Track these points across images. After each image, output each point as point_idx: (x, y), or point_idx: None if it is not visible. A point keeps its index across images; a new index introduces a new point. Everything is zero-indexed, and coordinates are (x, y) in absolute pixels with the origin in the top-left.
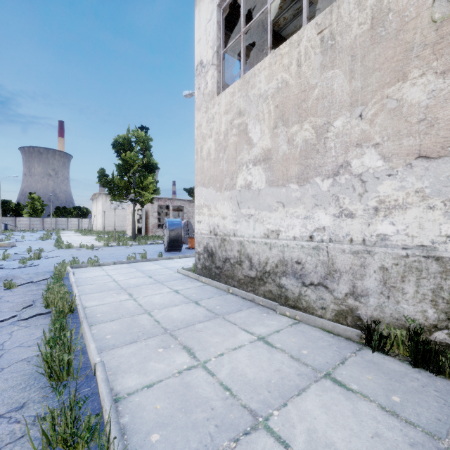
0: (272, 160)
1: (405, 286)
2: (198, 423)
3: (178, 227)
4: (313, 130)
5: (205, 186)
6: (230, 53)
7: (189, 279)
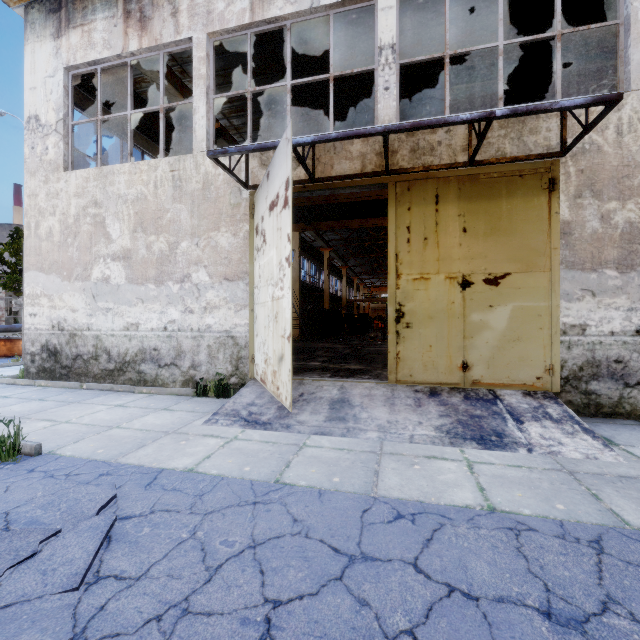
0: (132, 260)
1: (219, 355)
2: (70, 435)
3: None
4: (167, 244)
5: (44, 272)
6: (80, 111)
7: (18, 386)
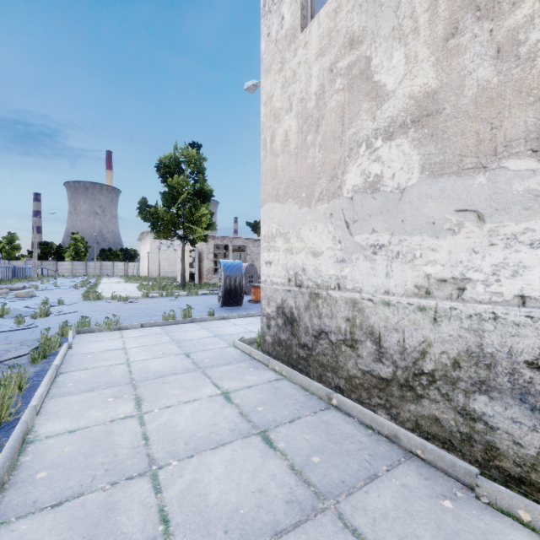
0: (441, 115)
1: None
2: None
3: (238, 272)
4: None
5: (279, 200)
6: None
7: (251, 362)
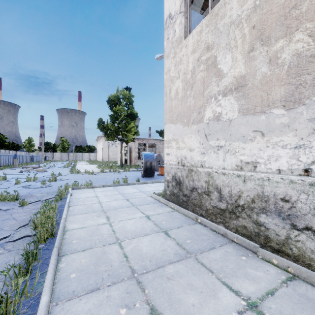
0: (247, 87)
1: None
2: None
3: (152, 159)
4: (310, 38)
5: (173, 123)
6: (194, 8)
7: (159, 204)
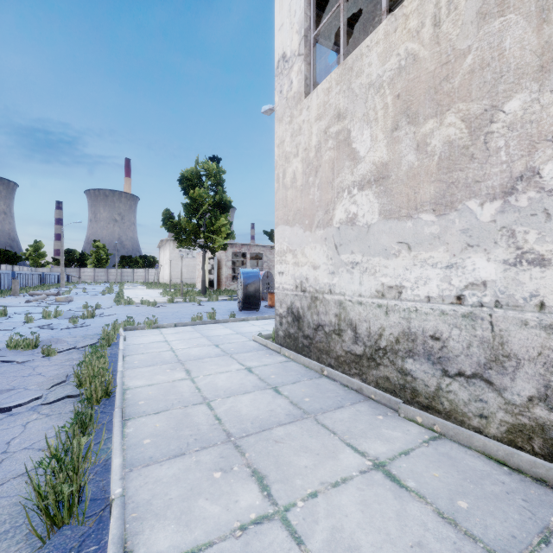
0: (390, 179)
1: None
2: None
3: (256, 280)
4: (463, 123)
5: (289, 224)
6: (323, 43)
7: (267, 351)
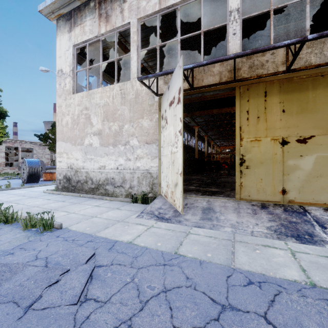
0: (102, 135)
1: (143, 182)
2: (75, 220)
3: (37, 165)
4: (118, 126)
5: (65, 142)
6: (79, 65)
7: (54, 194)
